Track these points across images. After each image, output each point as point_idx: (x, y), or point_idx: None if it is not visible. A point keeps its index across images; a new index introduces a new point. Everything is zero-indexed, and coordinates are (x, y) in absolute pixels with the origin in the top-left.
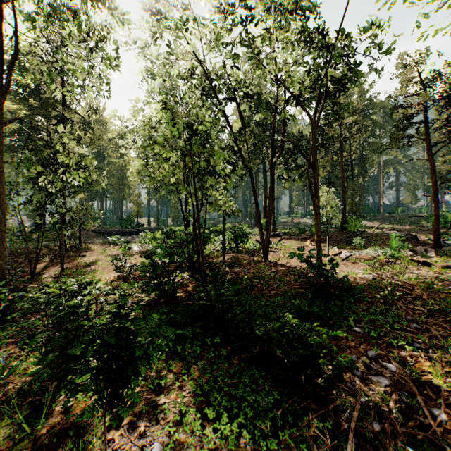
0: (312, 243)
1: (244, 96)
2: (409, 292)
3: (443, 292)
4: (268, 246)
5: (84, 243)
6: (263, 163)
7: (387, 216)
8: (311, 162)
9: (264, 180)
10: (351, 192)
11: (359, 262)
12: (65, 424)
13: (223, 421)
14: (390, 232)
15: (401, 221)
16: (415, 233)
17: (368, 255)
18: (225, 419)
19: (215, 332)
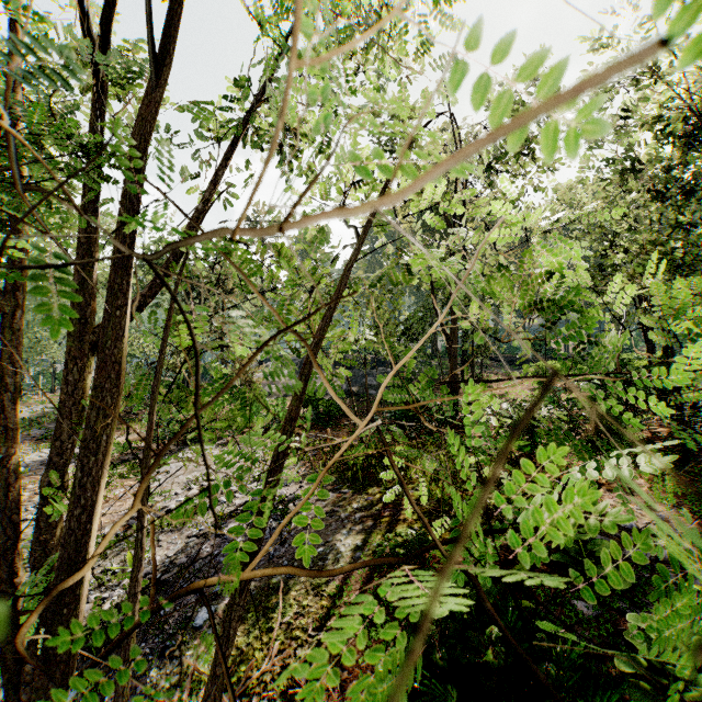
0: None
1: None
2: None
3: None
4: None
5: (486, 373)
6: None
7: None
8: None
9: None
10: None
11: None
12: (559, 477)
13: (698, 508)
14: None
15: None
16: None
17: None
18: (701, 507)
19: (695, 464)
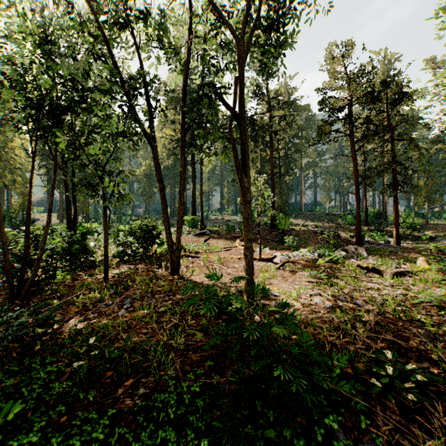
0: (242, 243)
1: (139, 17)
2: (404, 345)
3: (445, 335)
4: (178, 254)
5: None
6: (190, 152)
7: (309, 214)
8: (236, 113)
9: (192, 172)
10: (279, 189)
11: (297, 270)
12: None
13: None
14: (315, 230)
15: (320, 219)
16: (335, 230)
17: (303, 258)
18: None
19: None
